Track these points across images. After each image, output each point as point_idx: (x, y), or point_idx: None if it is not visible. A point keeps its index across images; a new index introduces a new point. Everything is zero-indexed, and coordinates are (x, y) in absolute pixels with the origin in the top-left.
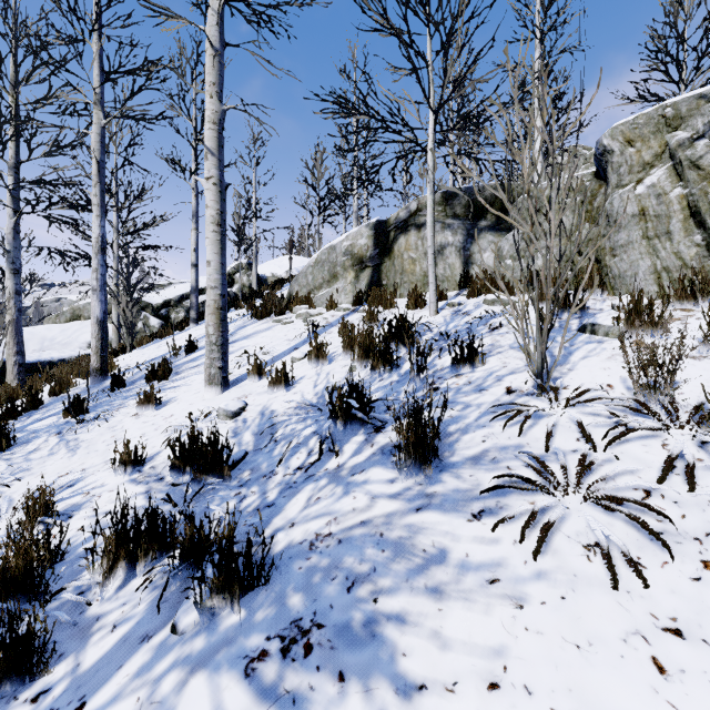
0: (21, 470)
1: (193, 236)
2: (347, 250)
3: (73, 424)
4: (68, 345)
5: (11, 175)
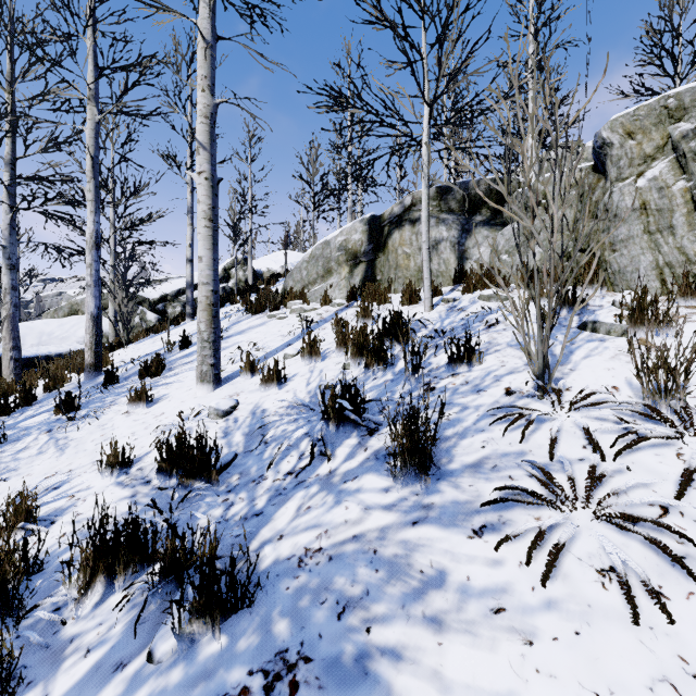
0: (8, 470)
1: (189, 232)
2: (341, 245)
3: (64, 421)
4: (65, 340)
5: (7, 171)
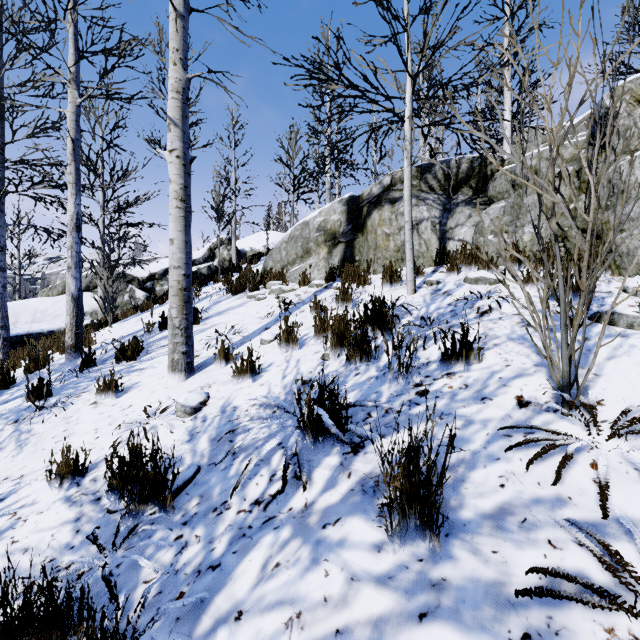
0: None
1: None
2: (320, 225)
3: (33, 410)
4: (58, 317)
5: None
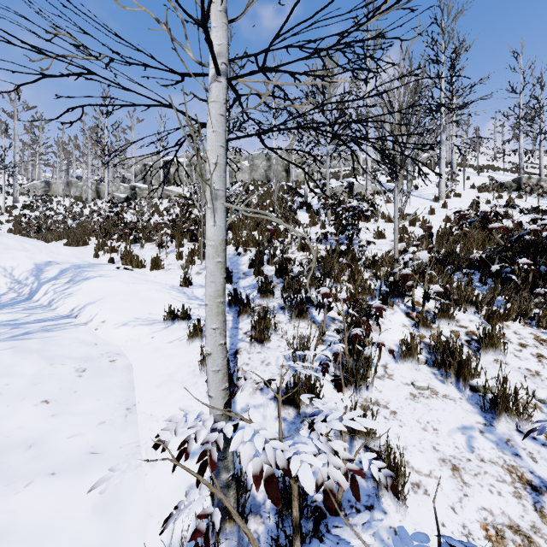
0: None
1: None
2: (39, 185)
3: None
4: None
5: None
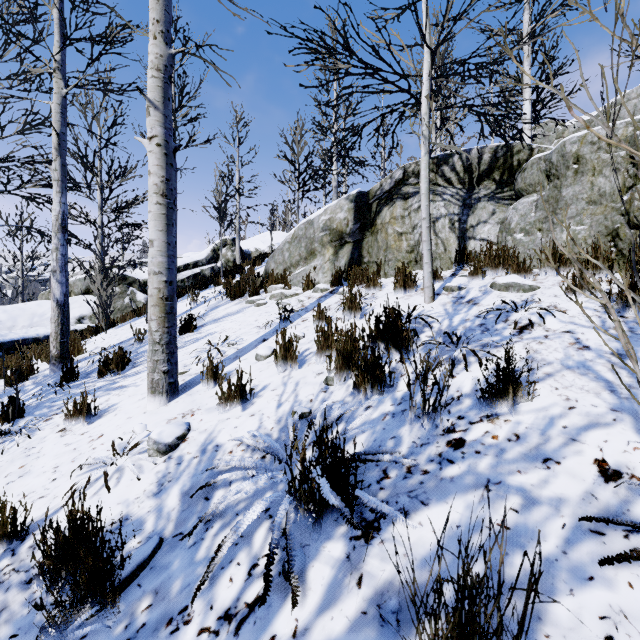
0: None
1: None
2: (325, 224)
3: None
4: None
5: None
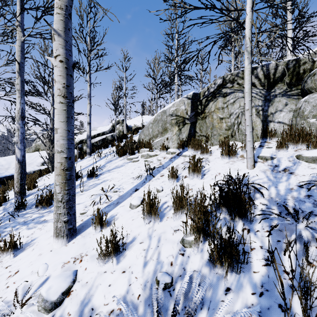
0: None
1: (88, 107)
2: (173, 113)
3: None
4: (31, 164)
5: None
